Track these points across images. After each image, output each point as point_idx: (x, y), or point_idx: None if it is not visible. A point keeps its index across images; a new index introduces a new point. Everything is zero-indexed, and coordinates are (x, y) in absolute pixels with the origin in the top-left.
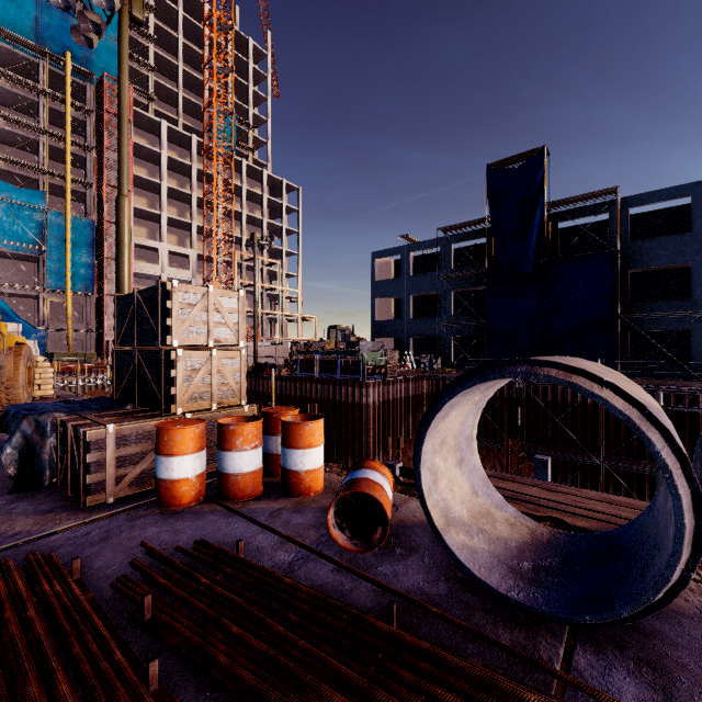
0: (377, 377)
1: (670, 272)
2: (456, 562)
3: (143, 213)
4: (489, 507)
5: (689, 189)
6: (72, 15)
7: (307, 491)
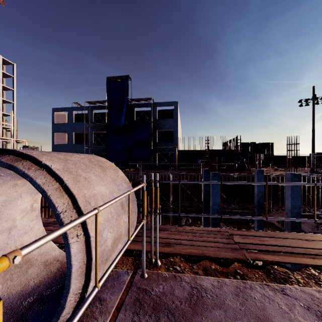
0: None
1: (171, 132)
2: None
3: None
4: None
5: (173, 103)
6: None
7: None
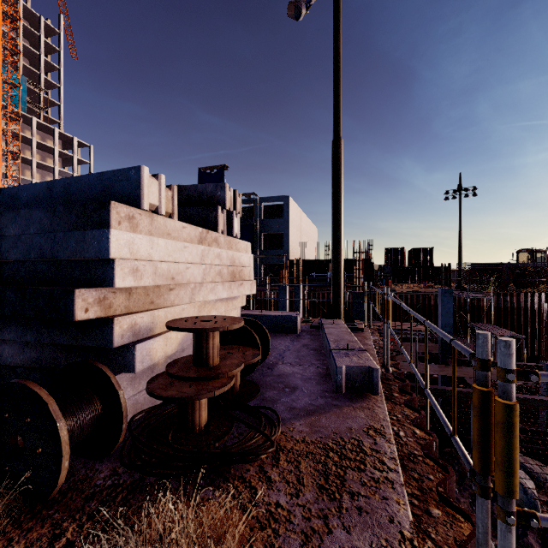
0: None
1: None
2: None
3: None
4: None
5: (283, 198)
6: None
7: None
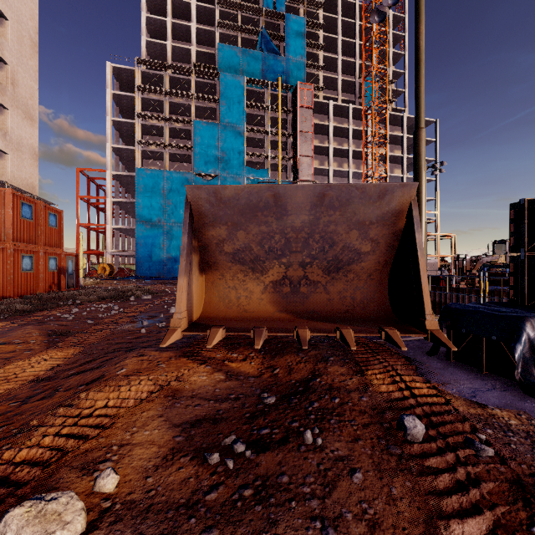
0: None
1: None
2: None
3: (317, 170)
4: None
5: None
6: (279, 55)
7: None
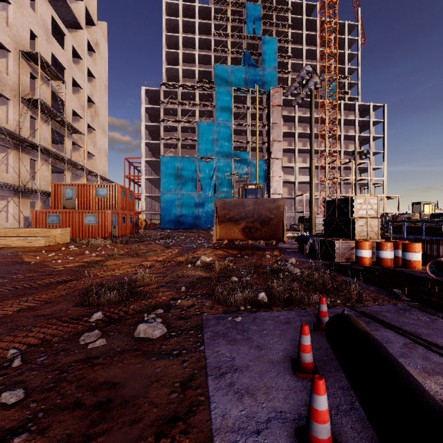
0: None
1: None
2: None
3: (286, 150)
4: None
5: None
6: (257, 67)
7: (414, 268)
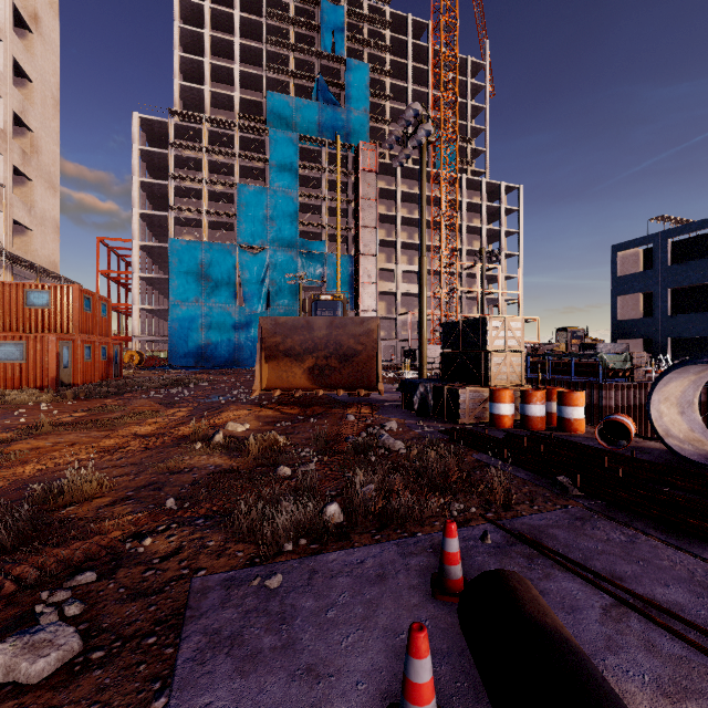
0: (620, 381)
1: None
2: (670, 449)
3: (383, 242)
4: (702, 439)
5: None
6: (339, 106)
7: (575, 430)
